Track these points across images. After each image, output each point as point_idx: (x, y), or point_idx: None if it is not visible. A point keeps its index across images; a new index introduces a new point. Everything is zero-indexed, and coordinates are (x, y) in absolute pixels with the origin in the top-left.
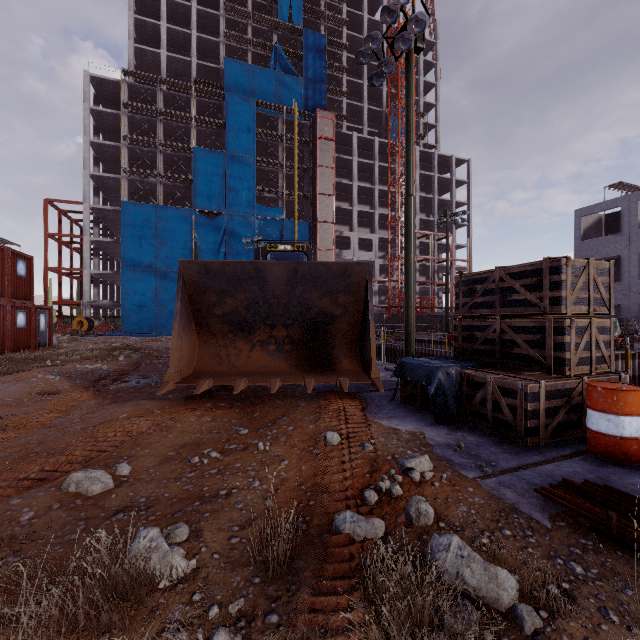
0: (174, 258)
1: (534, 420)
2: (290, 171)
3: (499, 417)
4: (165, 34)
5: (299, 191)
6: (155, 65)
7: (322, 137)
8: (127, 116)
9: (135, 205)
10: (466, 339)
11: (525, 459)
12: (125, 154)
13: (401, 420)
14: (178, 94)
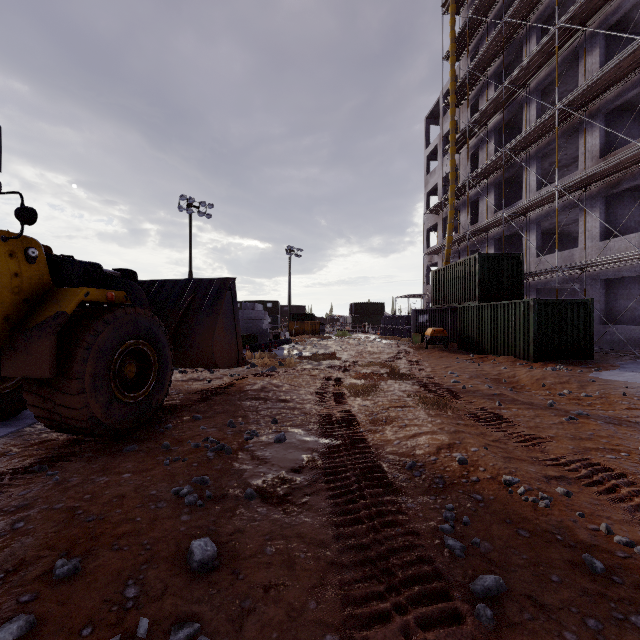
0: None
1: None
2: None
3: None
4: None
5: None
6: None
7: None
8: None
9: None
10: None
11: None
12: None
13: None
14: None
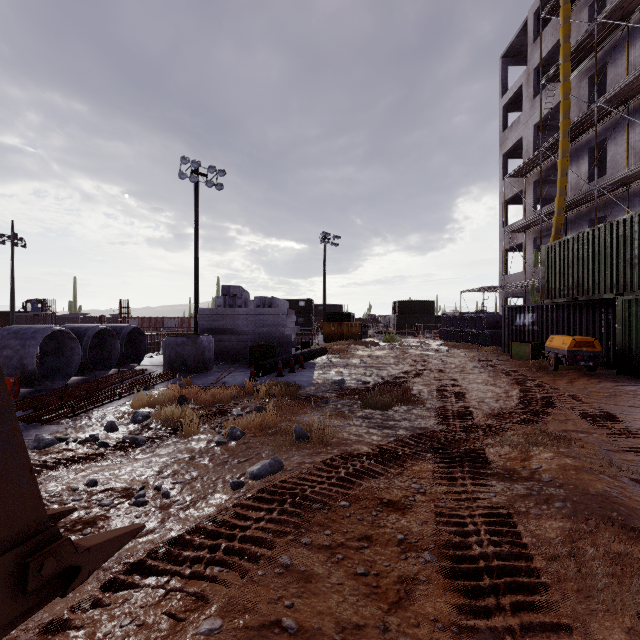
0: None
1: None
2: None
3: None
4: None
5: None
6: None
7: None
8: None
9: None
10: None
11: None
12: None
13: None
14: None
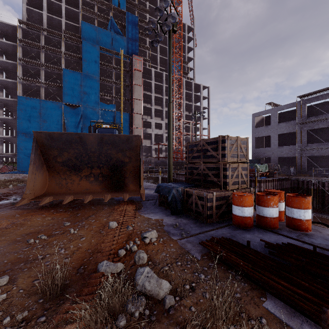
0: (51, 129)
1: (211, 211)
2: (119, 86)
3: (197, 210)
4: (46, 3)
5: (124, 96)
6: (40, 20)
7: (136, 69)
8: (21, 47)
9: (26, 98)
10: (190, 173)
11: (204, 229)
12: (20, 68)
13: (155, 214)
14: (54, 38)
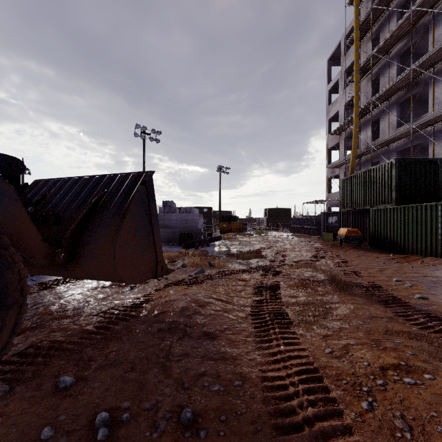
0: None
1: None
2: None
3: None
4: None
5: None
6: None
7: None
8: None
9: None
10: None
11: None
12: None
13: None
14: None
